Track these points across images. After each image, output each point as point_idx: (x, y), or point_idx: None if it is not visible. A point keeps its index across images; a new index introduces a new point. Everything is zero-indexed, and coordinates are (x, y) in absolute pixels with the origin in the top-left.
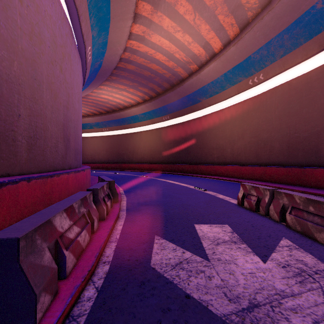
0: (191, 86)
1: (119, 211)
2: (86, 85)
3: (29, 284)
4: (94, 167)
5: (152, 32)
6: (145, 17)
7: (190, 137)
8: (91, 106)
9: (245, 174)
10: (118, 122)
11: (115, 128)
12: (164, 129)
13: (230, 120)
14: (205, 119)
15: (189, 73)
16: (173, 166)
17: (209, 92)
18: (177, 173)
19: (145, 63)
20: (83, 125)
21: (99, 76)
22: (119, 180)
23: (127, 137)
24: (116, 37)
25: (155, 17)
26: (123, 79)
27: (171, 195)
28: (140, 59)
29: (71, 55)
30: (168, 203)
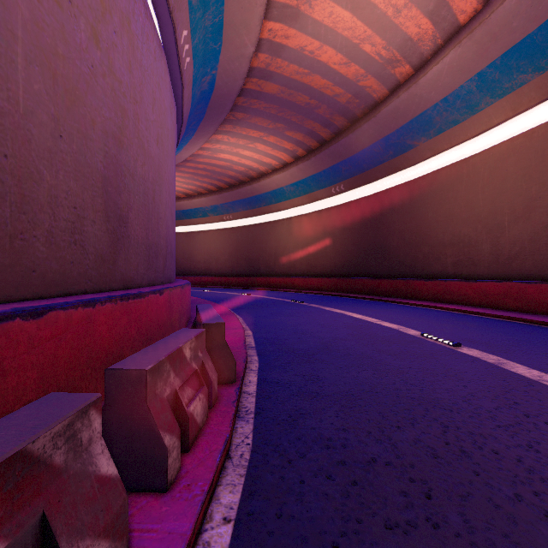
0: (393, 117)
1: (230, 430)
2: (190, 132)
3: None
4: (209, 283)
5: None
6: None
7: (388, 223)
8: (203, 177)
9: (538, 302)
10: (248, 203)
11: (243, 214)
12: (334, 211)
13: (490, 180)
14: (423, 183)
15: (391, 86)
16: (353, 281)
17: (435, 124)
18: (362, 297)
19: (299, 74)
20: (192, 212)
21: (213, 111)
22: (247, 310)
23: (264, 229)
24: (240, 10)
25: None
26: (256, 116)
27: (371, 356)
28: (290, 68)
29: (134, 24)
30: (374, 390)
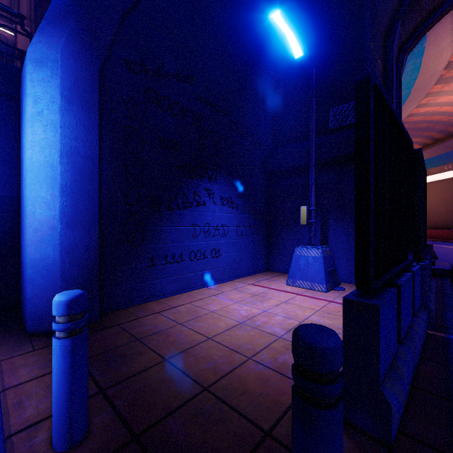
0: None
1: None
2: None
3: (435, 255)
4: None
5: (439, 97)
6: (432, 92)
7: None
8: None
9: None
10: None
11: None
12: (446, 182)
13: None
14: None
15: None
16: None
17: None
18: None
19: (423, 118)
20: None
21: None
22: None
23: None
24: None
25: (445, 88)
26: None
27: None
28: (417, 118)
29: None
30: None
